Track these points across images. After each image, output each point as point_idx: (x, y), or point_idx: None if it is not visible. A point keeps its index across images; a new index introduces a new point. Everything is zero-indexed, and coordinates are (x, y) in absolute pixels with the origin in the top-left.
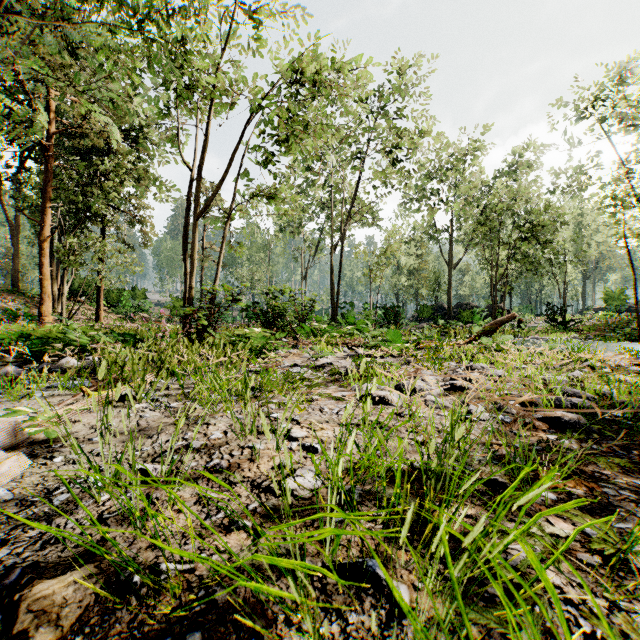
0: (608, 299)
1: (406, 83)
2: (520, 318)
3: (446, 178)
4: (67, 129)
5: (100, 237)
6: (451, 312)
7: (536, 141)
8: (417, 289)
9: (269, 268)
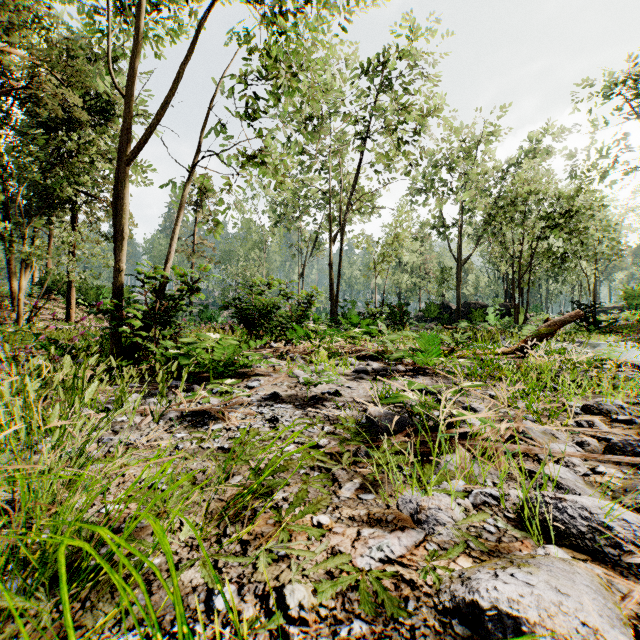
0: (627, 297)
1: (416, 50)
2: (548, 318)
3: (455, 166)
4: (12, 89)
5: (71, 227)
6: (460, 311)
7: (553, 125)
8: (420, 287)
9: (265, 265)
